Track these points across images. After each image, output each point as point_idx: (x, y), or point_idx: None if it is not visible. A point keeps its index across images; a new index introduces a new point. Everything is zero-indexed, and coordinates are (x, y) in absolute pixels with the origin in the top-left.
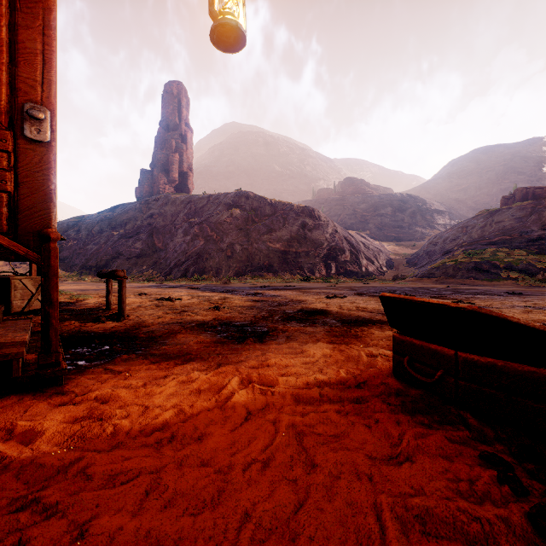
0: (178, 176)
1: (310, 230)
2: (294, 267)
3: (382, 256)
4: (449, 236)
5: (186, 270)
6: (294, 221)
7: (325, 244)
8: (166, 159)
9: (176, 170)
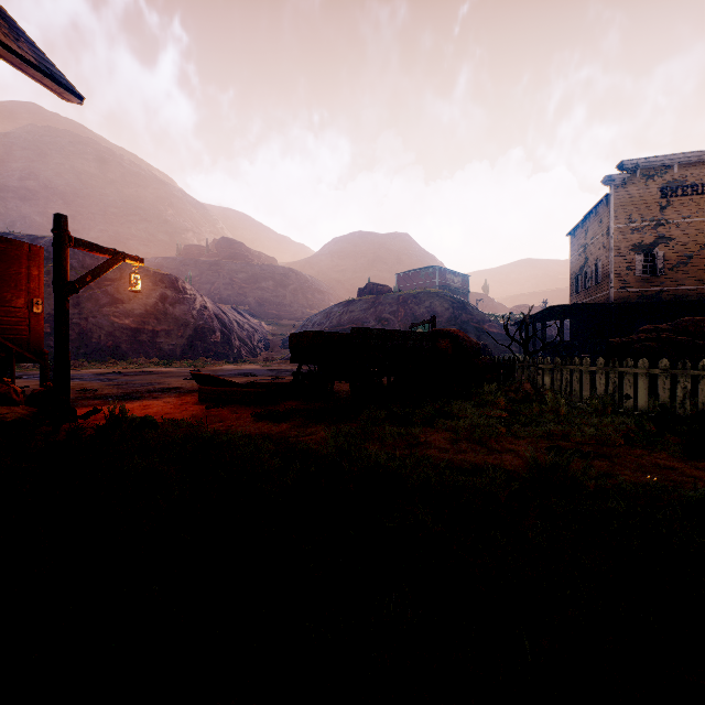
0: None
1: (173, 305)
2: (151, 349)
3: (258, 337)
4: (317, 321)
5: None
6: (151, 291)
7: (192, 322)
8: None
9: None
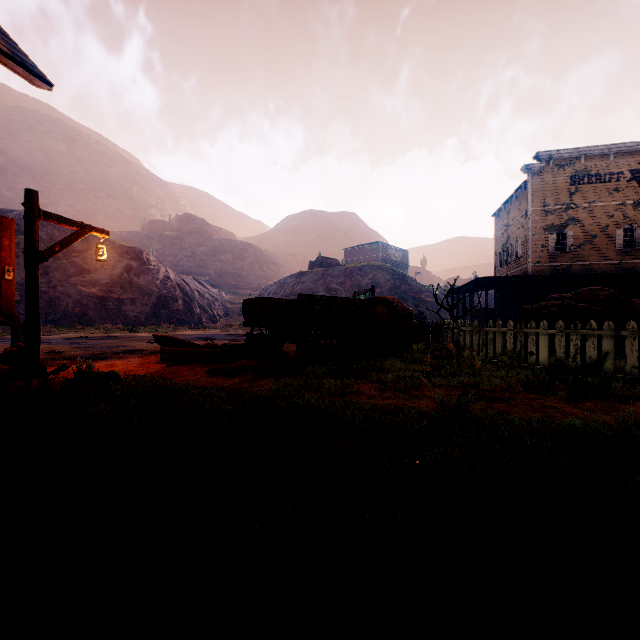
0: None
1: (138, 275)
2: (117, 316)
3: (217, 305)
4: (272, 290)
5: None
6: (117, 263)
7: (155, 291)
8: None
9: None
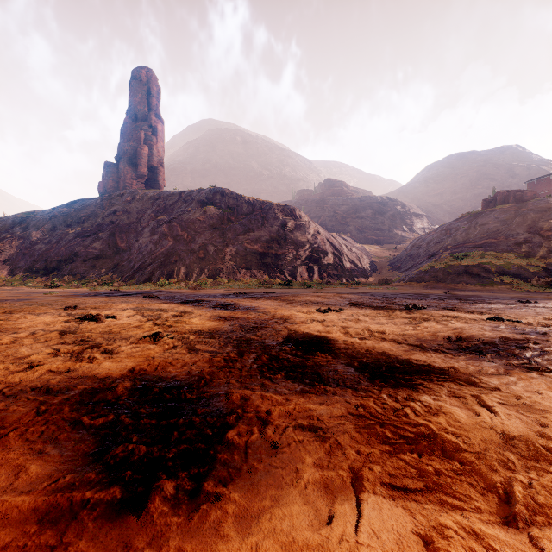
0: (148, 170)
1: (291, 231)
2: (274, 270)
3: (365, 259)
4: (432, 239)
5: (151, 274)
6: (274, 220)
7: (307, 246)
8: (134, 152)
9: (145, 164)
